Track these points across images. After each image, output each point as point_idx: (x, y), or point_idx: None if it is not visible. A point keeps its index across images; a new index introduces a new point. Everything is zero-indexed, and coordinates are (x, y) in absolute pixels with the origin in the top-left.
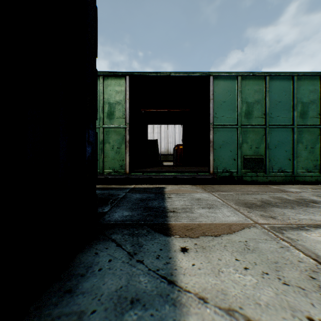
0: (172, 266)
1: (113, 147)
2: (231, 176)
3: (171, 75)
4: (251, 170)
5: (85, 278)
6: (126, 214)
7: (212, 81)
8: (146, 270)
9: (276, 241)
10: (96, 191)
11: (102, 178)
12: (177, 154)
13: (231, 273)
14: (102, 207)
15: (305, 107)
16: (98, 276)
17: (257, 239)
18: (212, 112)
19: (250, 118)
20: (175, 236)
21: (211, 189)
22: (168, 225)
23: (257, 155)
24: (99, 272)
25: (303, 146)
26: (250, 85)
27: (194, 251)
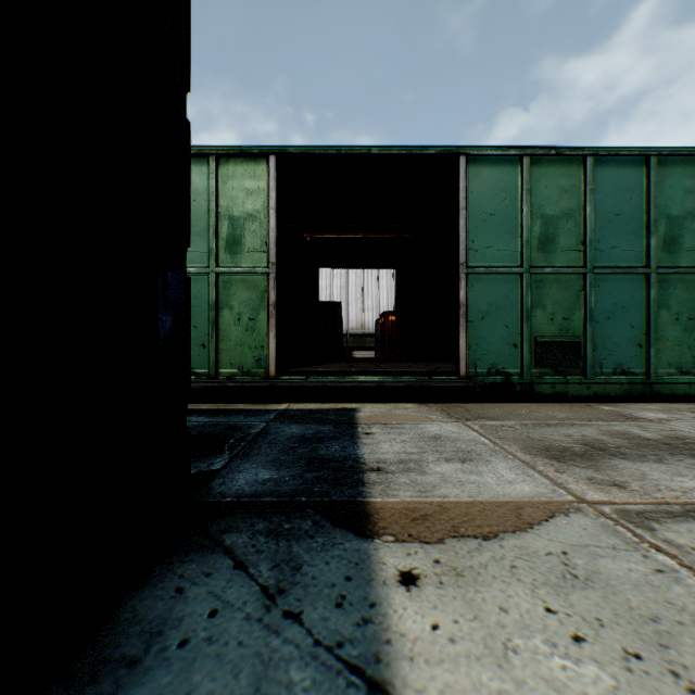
0: (379, 630)
1: (239, 317)
2: (509, 383)
3: (372, 155)
4: (552, 370)
5: (139, 673)
6: (265, 478)
7: (465, 168)
8: (309, 645)
9: (641, 551)
10: (199, 419)
11: (214, 389)
12: (384, 334)
13: (540, 653)
14: (208, 458)
15: (674, 227)
16: (176, 666)
17: (591, 548)
18: (464, 238)
19: (551, 251)
20: (383, 538)
21: (464, 414)
22: (365, 508)
23: (565, 336)
24: (180, 652)
25: (671, 315)
26: (551, 177)
27: (434, 582)
